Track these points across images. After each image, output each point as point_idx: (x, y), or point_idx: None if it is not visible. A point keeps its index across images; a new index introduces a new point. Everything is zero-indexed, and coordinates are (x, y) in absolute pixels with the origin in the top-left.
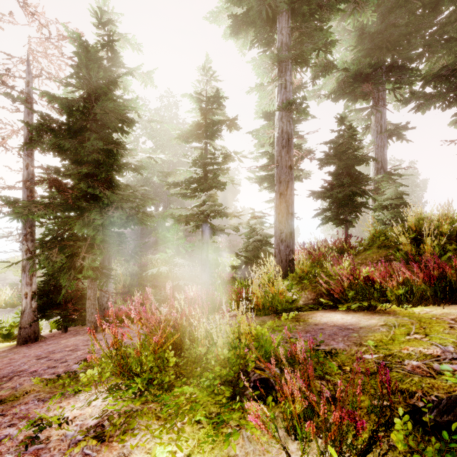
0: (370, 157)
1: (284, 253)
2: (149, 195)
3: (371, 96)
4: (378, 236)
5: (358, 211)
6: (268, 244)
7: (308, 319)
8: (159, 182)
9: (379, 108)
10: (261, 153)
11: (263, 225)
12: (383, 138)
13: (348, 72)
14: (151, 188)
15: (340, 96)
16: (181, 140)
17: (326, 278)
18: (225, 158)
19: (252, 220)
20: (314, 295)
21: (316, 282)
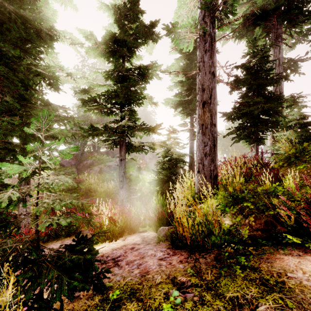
0: (283, 76)
1: (207, 169)
2: (74, 117)
3: (273, 31)
4: (297, 152)
5: (275, 127)
6: (182, 162)
7: (281, 279)
8: (95, 118)
9: (277, 44)
10: (176, 82)
11: (178, 145)
12: (280, 70)
13: (254, 8)
14: (89, 123)
15: (244, 32)
16: (97, 53)
17: (289, 202)
18: (142, 75)
19: (168, 141)
20: (261, 224)
21: (266, 206)
